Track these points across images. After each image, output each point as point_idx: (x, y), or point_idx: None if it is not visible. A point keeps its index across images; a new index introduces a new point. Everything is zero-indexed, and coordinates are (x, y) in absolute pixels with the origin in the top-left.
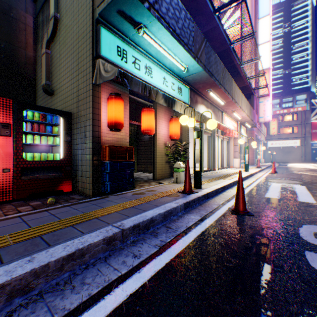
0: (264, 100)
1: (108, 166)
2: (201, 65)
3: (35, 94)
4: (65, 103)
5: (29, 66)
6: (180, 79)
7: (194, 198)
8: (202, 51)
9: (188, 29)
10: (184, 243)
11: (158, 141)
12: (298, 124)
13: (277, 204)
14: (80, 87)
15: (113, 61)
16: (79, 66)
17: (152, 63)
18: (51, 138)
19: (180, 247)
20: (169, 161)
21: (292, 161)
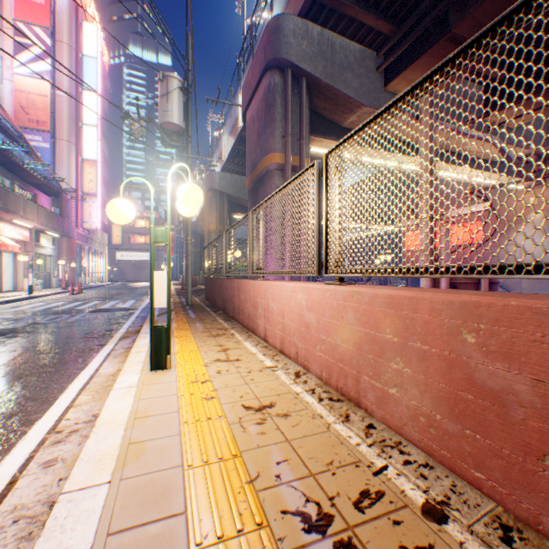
0: (92, 200)
1: None
2: None
3: None
4: None
5: None
6: None
7: None
8: None
9: None
10: None
11: None
12: None
13: (3, 313)
14: None
15: None
16: None
17: None
18: None
19: None
20: None
21: (147, 279)
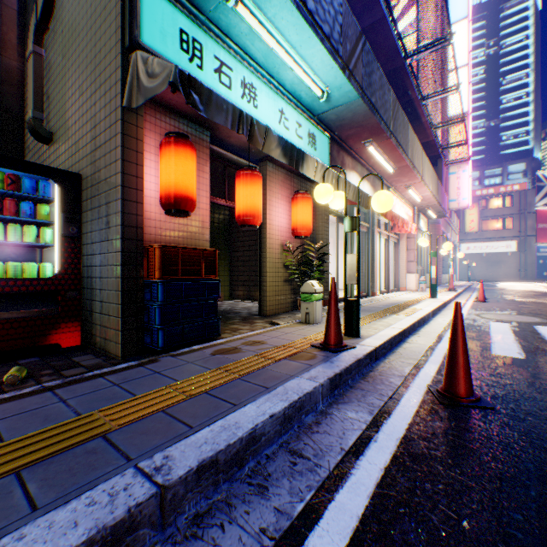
0: (458, 169)
1: (160, 290)
2: (356, 86)
3: (23, 145)
4: (72, 156)
5: (10, 88)
6: (312, 117)
7: (351, 363)
8: (358, 59)
9: (331, 7)
10: (343, 523)
11: (269, 240)
12: (513, 214)
13: (529, 373)
14: (99, 119)
15: (171, 61)
16: (96, 72)
17: (257, 77)
18: (31, 229)
19: (335, 543)
20: (290, 279)
21: (503, 278)
